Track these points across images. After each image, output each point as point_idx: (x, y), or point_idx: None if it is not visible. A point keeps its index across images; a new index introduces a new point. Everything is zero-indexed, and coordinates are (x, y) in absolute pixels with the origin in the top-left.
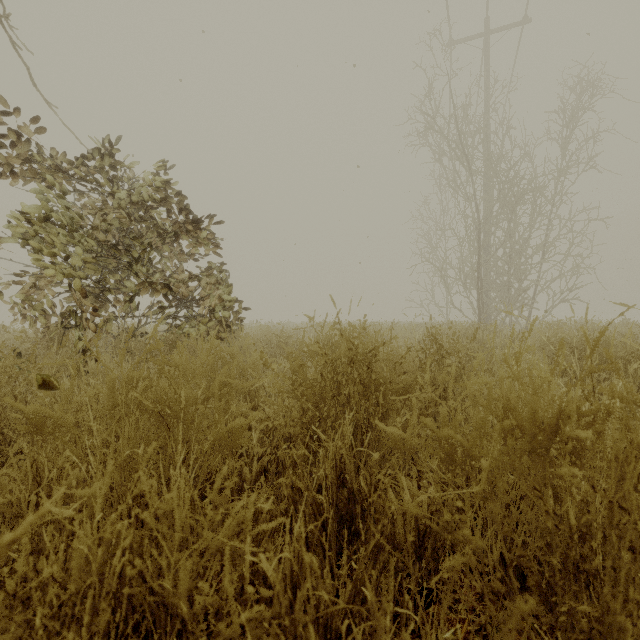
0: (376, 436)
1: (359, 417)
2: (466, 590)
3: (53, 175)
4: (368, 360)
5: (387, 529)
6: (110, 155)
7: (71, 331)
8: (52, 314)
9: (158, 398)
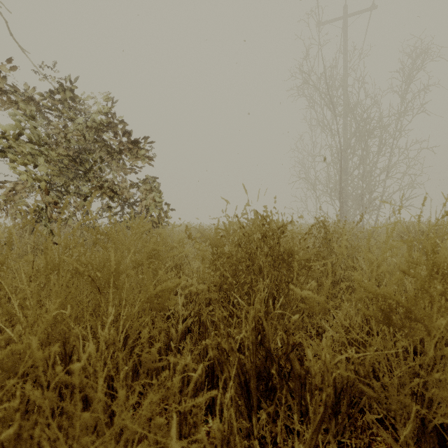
0: (289, 300)
1: (270, 284)
2: (380, 444)
3: (26, 104)
4: (277, 236)
5: (330, 399)
6: (70, 90)
7: (40, 223)
8: (29, 213)
9: (91, 264)
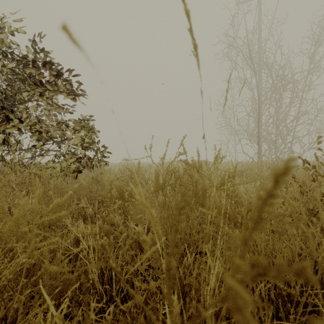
0: None
1: None
2: None
3: None
4: None
5: None
6: None
7: None
8: None
9: None
